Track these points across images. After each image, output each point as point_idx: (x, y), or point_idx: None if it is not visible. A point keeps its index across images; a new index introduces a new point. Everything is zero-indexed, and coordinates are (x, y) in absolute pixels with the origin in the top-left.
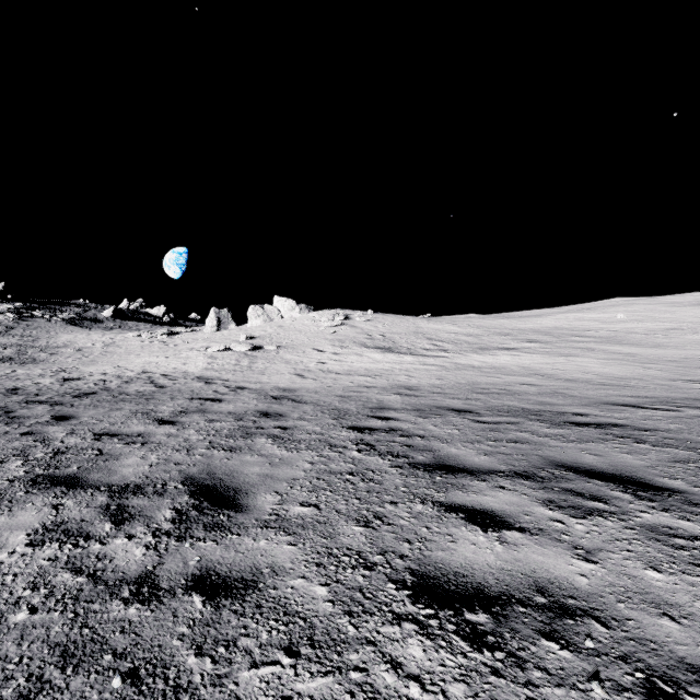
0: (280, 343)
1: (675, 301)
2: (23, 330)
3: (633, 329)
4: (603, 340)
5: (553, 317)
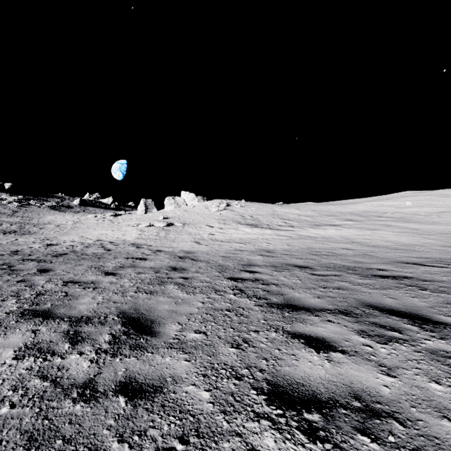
0: (185, 222)
1: (445, 193)
2: (23, 213)
3: (417, 212)
4: (396, 219)
5: (363, 204)
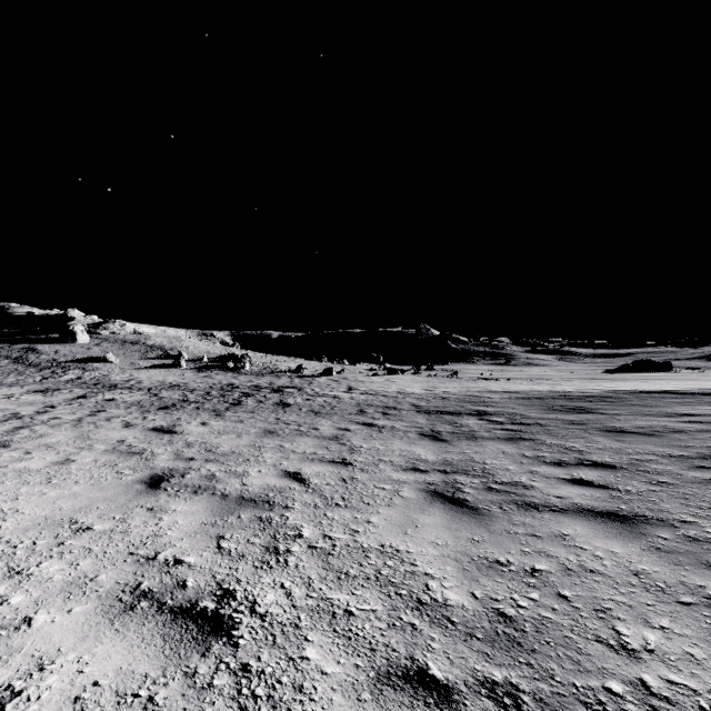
0: None
1: None
2: None
3: None
4: None
5: None
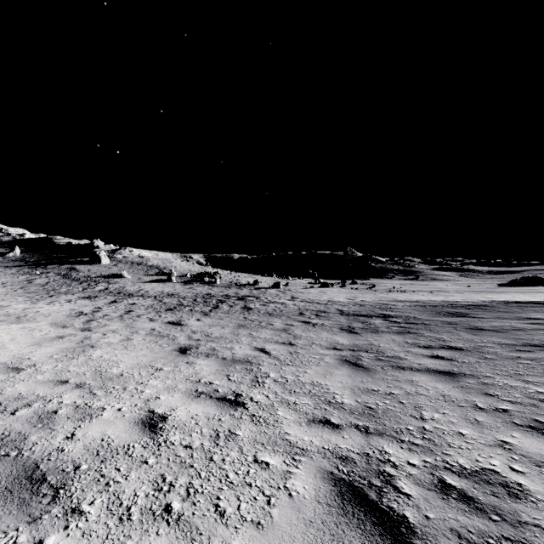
0: None
1: None
2: None
3: None
4: None
5: None
